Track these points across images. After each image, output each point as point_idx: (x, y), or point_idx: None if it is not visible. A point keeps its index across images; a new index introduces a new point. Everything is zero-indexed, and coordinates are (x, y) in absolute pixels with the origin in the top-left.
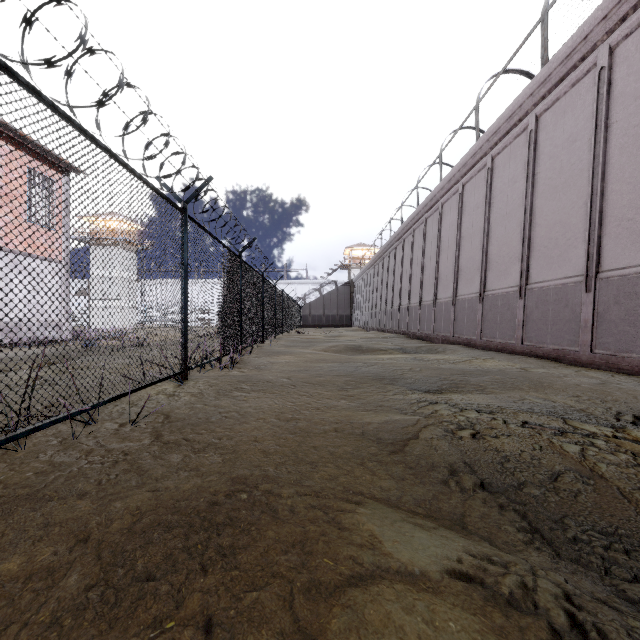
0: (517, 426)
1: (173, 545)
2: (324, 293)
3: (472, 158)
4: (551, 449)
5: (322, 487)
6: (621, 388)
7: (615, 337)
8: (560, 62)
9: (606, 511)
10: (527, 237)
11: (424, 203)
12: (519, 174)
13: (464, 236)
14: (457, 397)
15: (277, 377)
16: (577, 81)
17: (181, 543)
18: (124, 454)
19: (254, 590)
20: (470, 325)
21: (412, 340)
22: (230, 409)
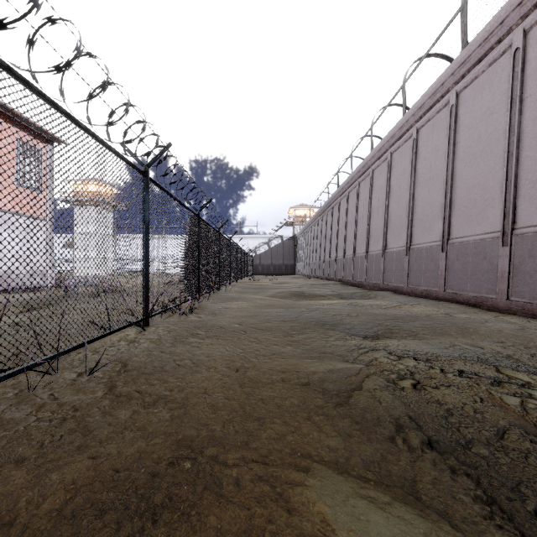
0: (455, 376)
1: None
2: (272, 246)
3: (399, 130)
4: (492, 401)
5: (269, 449)
6: None
7: (530, 286)
8: (479, 45)
9: None
10: (449, 198)
11: (357, 169)
12: (441, 143)
13: (392, 197)
14: (393, 343)
15: (230, 323)
16: (494, 61)
17: (110, 536)
18: (74, 410)
19: None
20: (398, 274)
21: (347, 287)
22: (184, 357)
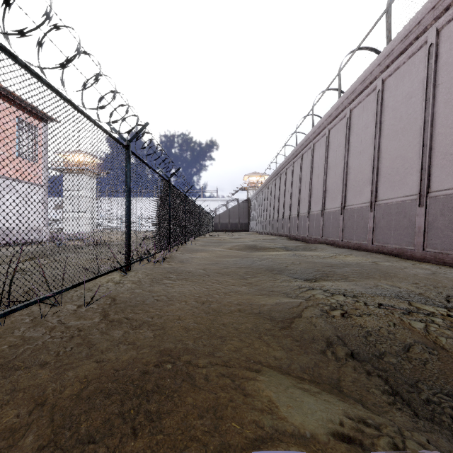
0: (375, 307)
1: (111, 410)
2: (229, 207)
3: (336, 111)
4: (402, 326)
5: (230, 357)
6: (447, 277)
7: (441, 239)
8: (400, 41)
9: (449, 377)
10: (376, 167)
11: (301, 143)
12: (370, 122)
13: (330, 166)
14: (328, 284)
15: (196, 269)
16: (412, 54)
17: (117, 409)
18: (79, 330)
19: (175, 452)
20: (334, 230)
21: (292, 241)
22: (160, 294)
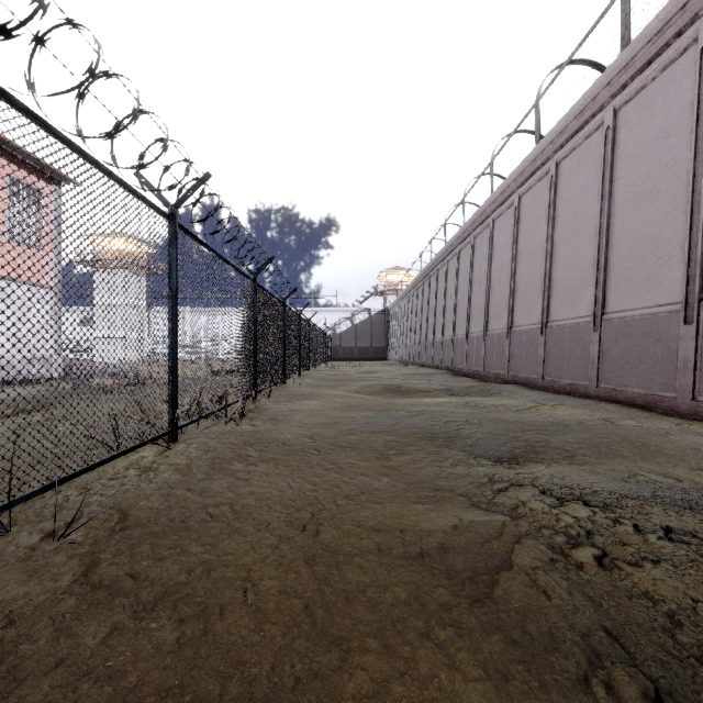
0: (661, 539)
1: None
2: (356, 322)
3: (531, 164)
4: None
5: None
6: None
7: None
8: (648, 40)
9: None
10: (603, 256)
11: (472, 219)
12: (592, 181)
13: (521, 257)
14: (543, 472)
15: (297, 436)
16: (670, 63)
17: None
18: (6, 623)
19: None
20: (529, 362)
21: (458, 378)
22: (222, 499)
